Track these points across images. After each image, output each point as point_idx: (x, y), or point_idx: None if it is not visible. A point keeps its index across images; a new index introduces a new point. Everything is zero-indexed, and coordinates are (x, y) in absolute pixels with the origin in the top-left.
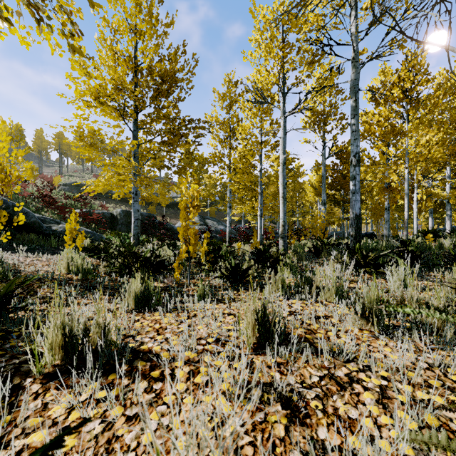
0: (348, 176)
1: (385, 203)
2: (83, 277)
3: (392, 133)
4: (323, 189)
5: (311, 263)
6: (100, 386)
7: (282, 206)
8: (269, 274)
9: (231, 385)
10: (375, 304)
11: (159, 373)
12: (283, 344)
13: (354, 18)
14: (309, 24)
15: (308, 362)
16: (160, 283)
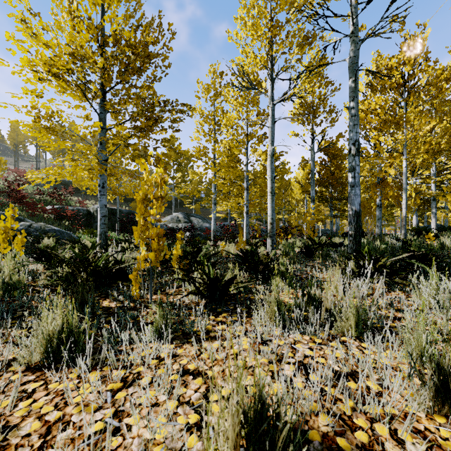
0: (336, 172)
1: (377, 200)
2: (5, 294)
3: (392, 121)
4: (312, 185)
5: (305, 268)
6: None
7: (270, 202)
8: (258, 284)
9: None
10: None
11: None
12: None
13: None
14: None
15: None
16: (112, 302)
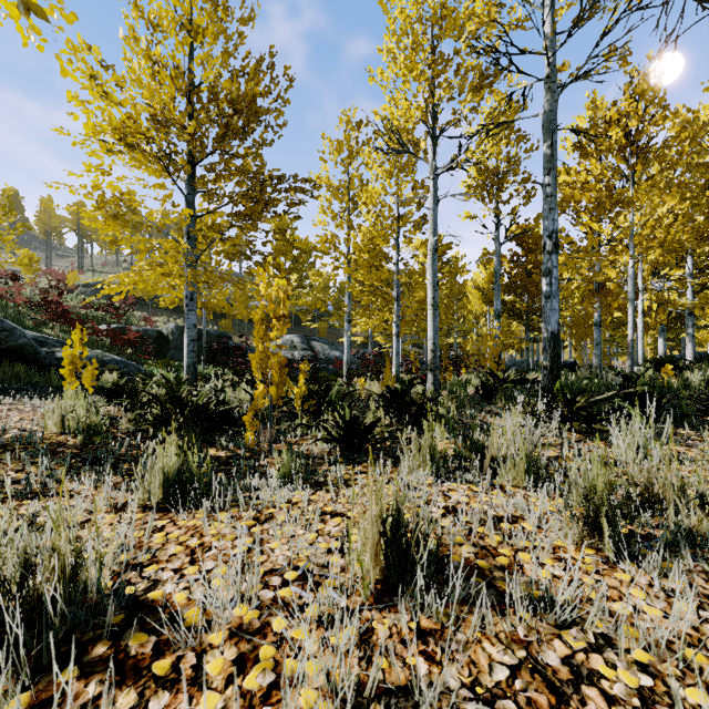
0: (536, 273)
1: (595, 315)
2: (86, 440)
3: (609, 201)
4: (497, 293)
5: (478, 413)
6: (32, 703)
7: (431, 320)
8: (410, 433)
9: (317, 706)
10: (607, 498)
11: (172, 665)
12: (434, 583)
13: (550, 9)
14: (476, 20)
15: (485, 627)
16: (221, 451)
